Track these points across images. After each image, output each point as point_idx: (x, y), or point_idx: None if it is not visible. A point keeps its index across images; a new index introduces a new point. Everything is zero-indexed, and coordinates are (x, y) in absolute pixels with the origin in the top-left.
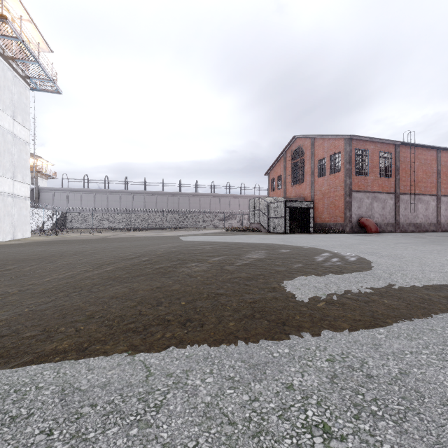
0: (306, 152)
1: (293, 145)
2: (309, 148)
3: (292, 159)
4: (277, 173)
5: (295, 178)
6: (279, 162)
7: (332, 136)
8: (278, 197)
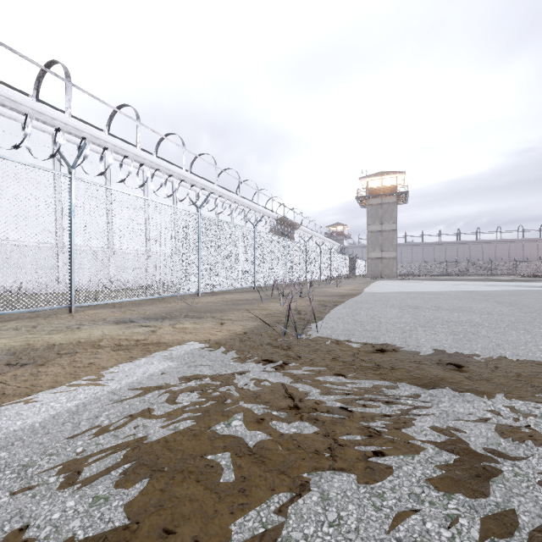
0: None
1: None
2: None
3: None
4: None
5: None
6: None
7: None
8: None
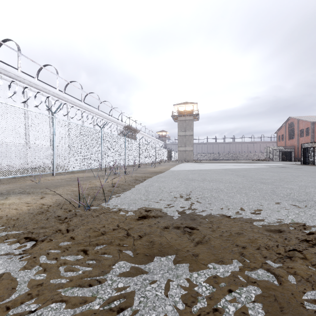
0: (295, 125)
1: (289, 121)
2: (296, 123)
3: (289, 127)
4: (281, 133)
5: (290, 136)
6: (282, 127)
7: (305, 120)
8: (279, 146)
